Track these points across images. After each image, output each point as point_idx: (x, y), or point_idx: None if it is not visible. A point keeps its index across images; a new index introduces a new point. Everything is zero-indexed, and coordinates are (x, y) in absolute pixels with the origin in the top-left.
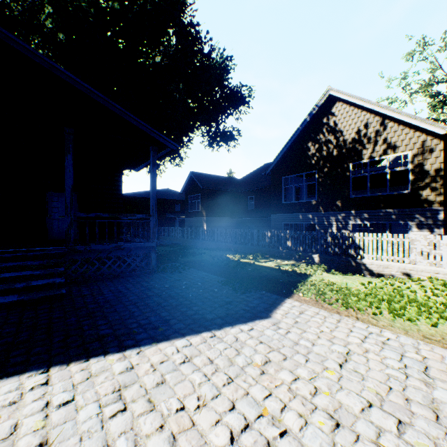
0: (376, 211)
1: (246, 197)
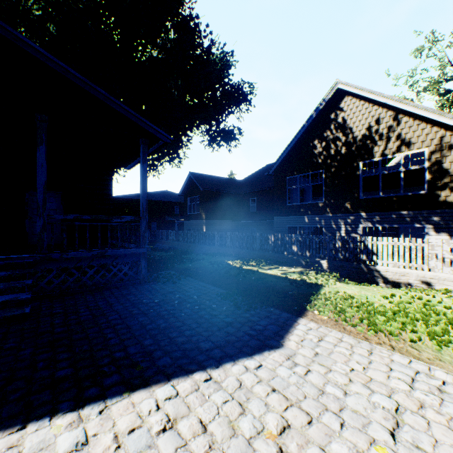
0: (389, 213)
1: (247, 199)
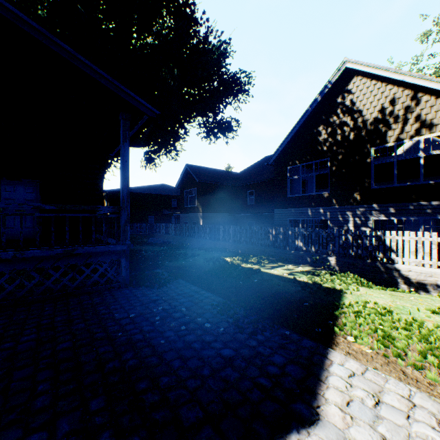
0: (406, 204)
1: (245, 191)
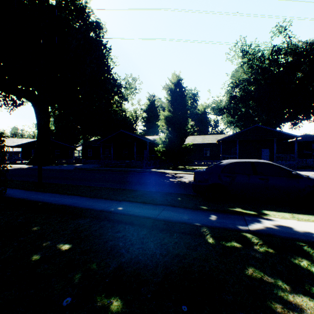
0: None
1: None
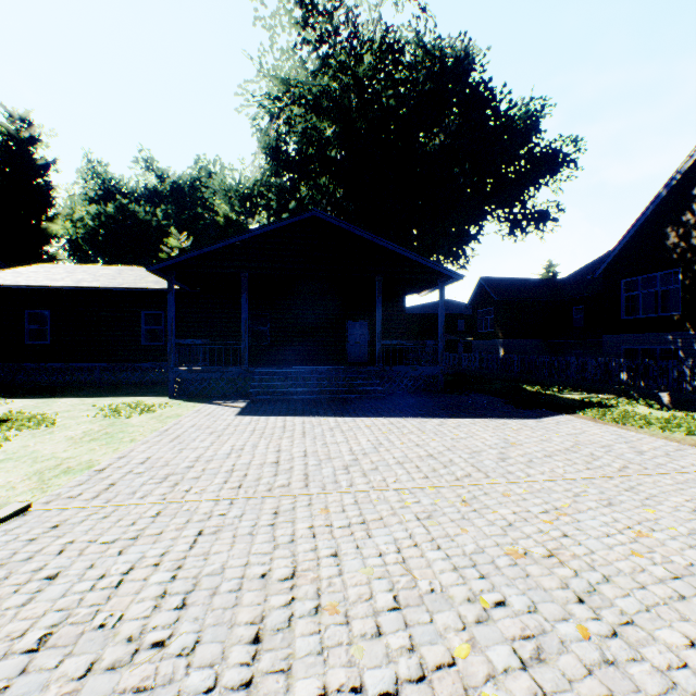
0: None
1: (569, 308)
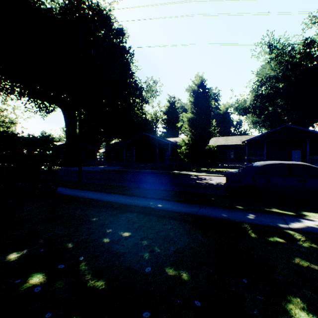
0: None
1: None
